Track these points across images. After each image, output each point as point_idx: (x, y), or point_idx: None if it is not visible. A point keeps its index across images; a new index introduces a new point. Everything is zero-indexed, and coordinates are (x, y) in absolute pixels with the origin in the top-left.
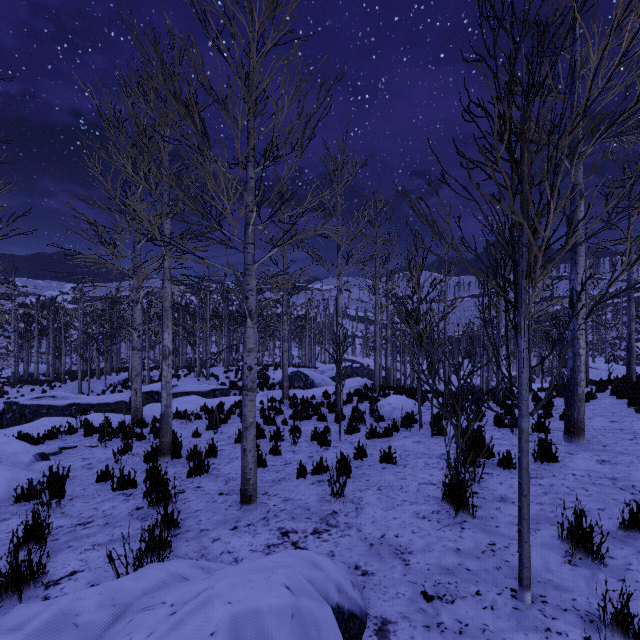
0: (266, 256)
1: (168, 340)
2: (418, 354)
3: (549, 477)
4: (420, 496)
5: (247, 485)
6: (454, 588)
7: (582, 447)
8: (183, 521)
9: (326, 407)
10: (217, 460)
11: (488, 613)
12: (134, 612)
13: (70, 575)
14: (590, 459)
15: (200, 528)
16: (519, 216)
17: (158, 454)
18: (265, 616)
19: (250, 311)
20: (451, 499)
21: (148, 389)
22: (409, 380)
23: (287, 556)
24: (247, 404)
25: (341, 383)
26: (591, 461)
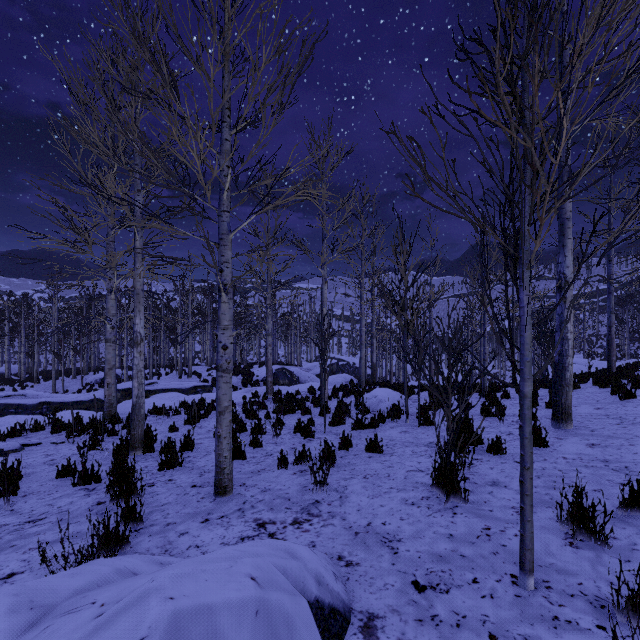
0: (242, 224)
1: (140, 325)
2: (405, 343)
3: (540, 461)
4: (408, 483)
5: (222, 475)
6: (448, 576)
7: (570, 432)
8: (148, 515)
9: (311, 402)
10: (193, 453)
11: (488, 602)
12: (55, 616)
13: (6, 578)
14: (580, 443)
15: (167, 522)
16: (526, 139)
17: (129, 448)
18: (219, 614)
19: (225, 285)
20: (441, 484)
21: (125, 386)
22: (394, 378)
23: (258, 545)
24: (222, 386)
25: (326, 375)
26: (581, 445)
